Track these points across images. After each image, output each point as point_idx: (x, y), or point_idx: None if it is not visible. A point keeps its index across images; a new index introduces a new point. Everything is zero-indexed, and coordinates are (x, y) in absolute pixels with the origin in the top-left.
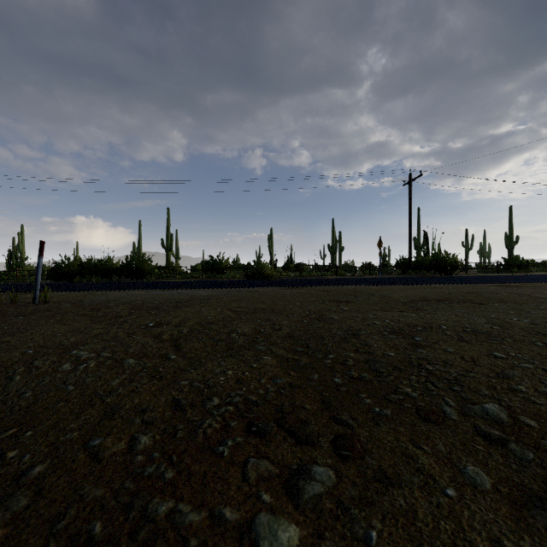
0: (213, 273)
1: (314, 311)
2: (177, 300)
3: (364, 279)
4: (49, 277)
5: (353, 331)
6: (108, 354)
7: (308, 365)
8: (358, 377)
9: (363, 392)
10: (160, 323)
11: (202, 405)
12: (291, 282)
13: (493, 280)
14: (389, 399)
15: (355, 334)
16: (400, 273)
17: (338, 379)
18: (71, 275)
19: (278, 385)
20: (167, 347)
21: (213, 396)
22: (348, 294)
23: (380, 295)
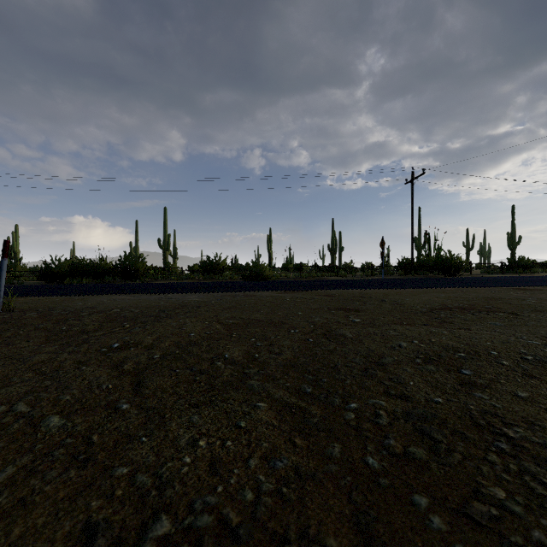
0: (210, 273)
1: (321, 324)
2: (161, 308)
3: (367, 280)
4: (39, 278)
5: (375, 357)
6: (24, 406)
7: (321, 422)
8: (403, 453)
9: (421, 494)
10: (127, 344)
11: (136, 543)
12: (291, 284)
13: (507, 283)
14: (473, 518)
15: (379, 363)
16: (402, 274)
17: (372, 457)
18: (61, 276)
19: (277, 472)
20: (124, 386)
21: (162, 510)
22: (355, 299)
23: (392, 301)
